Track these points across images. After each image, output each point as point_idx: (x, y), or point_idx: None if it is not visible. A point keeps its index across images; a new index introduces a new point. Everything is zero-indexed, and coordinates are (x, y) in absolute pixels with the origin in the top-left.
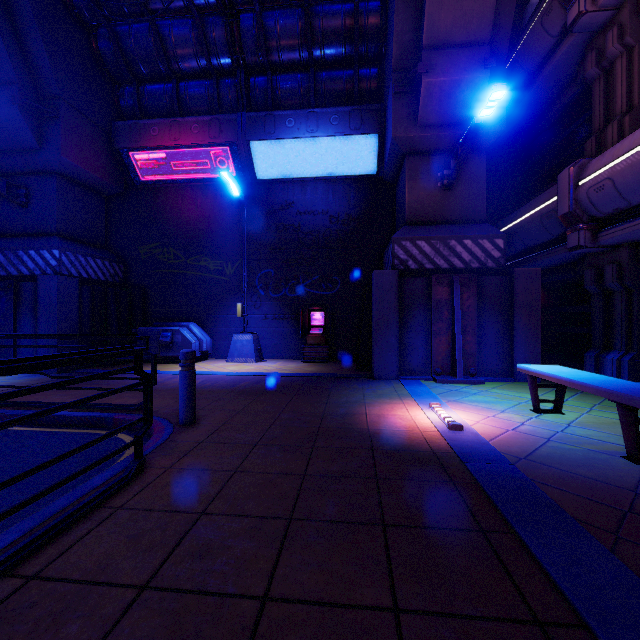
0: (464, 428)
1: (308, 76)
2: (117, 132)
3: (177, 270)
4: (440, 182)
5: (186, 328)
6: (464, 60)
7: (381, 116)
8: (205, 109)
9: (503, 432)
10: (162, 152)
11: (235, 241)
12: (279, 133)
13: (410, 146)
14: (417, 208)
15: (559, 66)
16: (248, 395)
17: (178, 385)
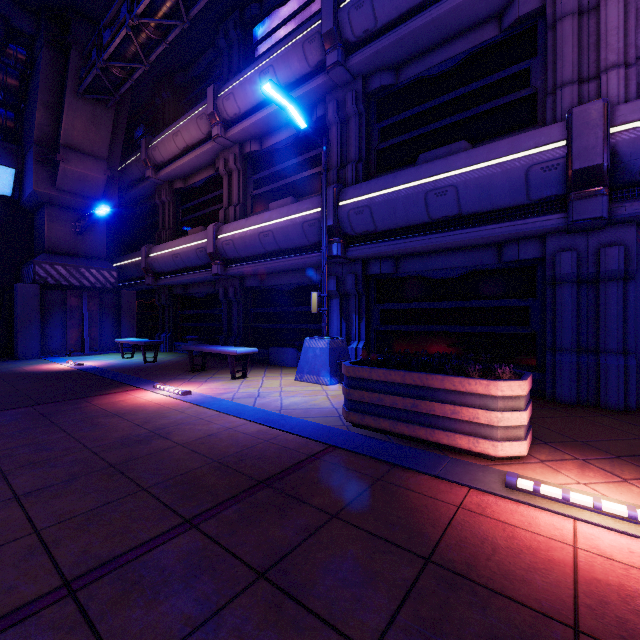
0: (85, 365)
1: None
2: None
3: None
4: (74, 229)
5: None
6: (91, 164)
7: (19, 156)
8: None
9: (103, 364)
10: None
11: None
12: None
13: (50, 199)
14: (55, 242)
15: (146, 188)
16: None
17: None
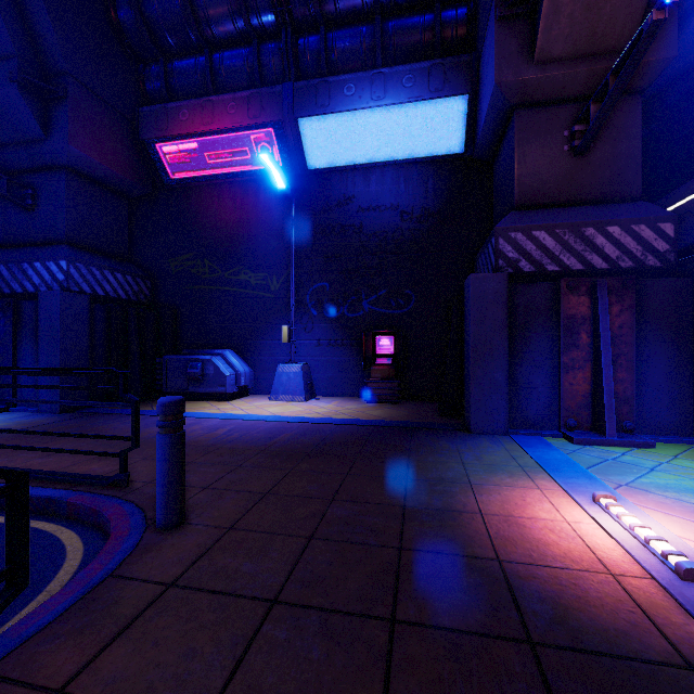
0: None
1: (373, 27)
2: (142, 120)
3: (213, 286)
4: (568, 144)
5: (220, 357)
6: None
7: (472, 70)
8: (244, 84)
9: None
10: (193, 141)
11: (281, 248)
12: (335, 105)
13: (522, 95)
14: (532, 184)
15: None
16: (285, 459)
17: (194, 437)
